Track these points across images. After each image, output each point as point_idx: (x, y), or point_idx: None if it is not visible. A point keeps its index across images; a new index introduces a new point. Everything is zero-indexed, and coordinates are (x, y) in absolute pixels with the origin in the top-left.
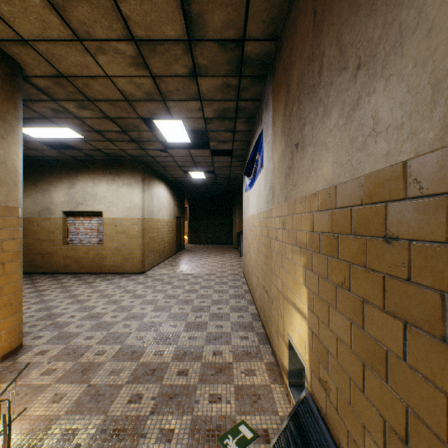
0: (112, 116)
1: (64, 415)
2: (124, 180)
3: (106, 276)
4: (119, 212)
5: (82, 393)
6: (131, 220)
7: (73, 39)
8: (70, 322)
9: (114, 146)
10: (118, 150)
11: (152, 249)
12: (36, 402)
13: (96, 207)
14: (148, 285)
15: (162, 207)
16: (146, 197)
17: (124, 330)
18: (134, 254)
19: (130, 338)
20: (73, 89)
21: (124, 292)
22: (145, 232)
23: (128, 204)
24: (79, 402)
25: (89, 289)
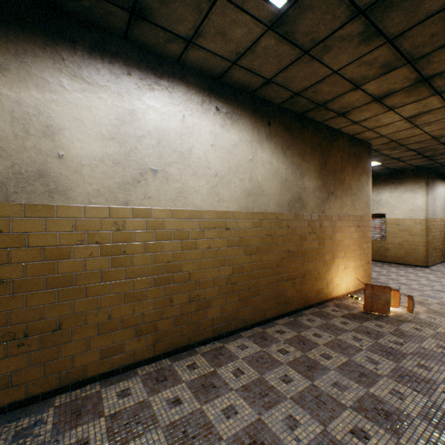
0: (414, 148)
1: (422, 312)
2: (405, 187)
3: (389, 264)
4: (400, 214)
5: (426, 309)
6: (413, 220)
7: (411, 127)
8: (387, 283)
9: (402, 164)
10: (404, 165)
11: (434, 247)
12: (401, 305)
13: (379, 210)
14: (439, 276)
15: (444, 206)
16: (429, 199)
17: (435, 295)
18: (416, 249)
19: (443, 299)
20: (393, 144)
21: (417, 276)
22: (428, 231)
23: (410, 207)
24: (427, 311)
25: (383, 269)
